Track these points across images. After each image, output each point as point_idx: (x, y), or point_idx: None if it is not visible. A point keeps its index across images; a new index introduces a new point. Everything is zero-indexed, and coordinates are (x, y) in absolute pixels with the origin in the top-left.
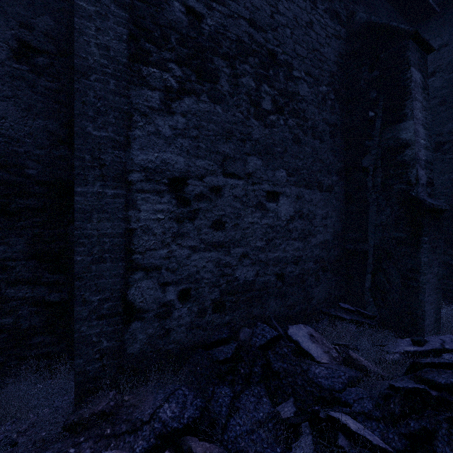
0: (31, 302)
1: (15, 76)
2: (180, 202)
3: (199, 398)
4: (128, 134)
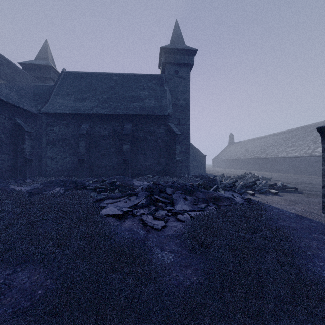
0: None
1: None
2: None
3: None
4: None
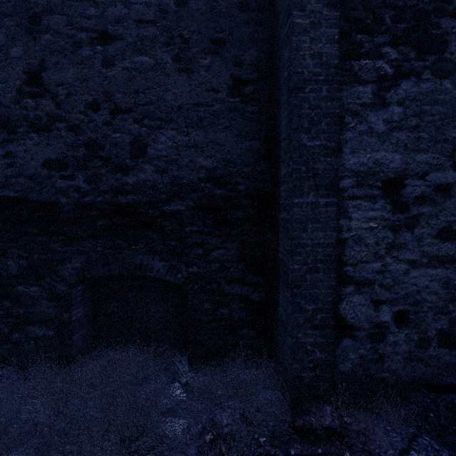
0: (240, 299)
1: (231, 108)
2: (395, 208)
3: None
4: (339, 139)
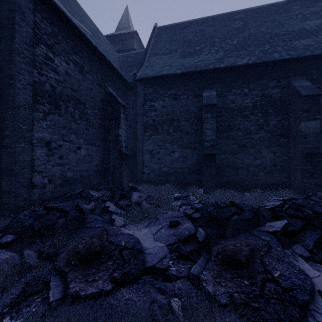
0: None
1: None
2: (49, 150)
3: (64, 203)
4: (32, 127)
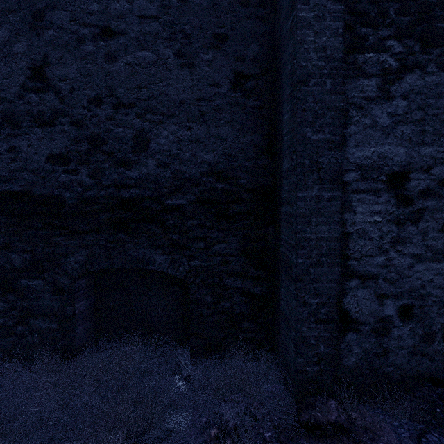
0: (241, 292)
1: (233, 103)
2: (399, 201)
3: None
4: (343, 132)
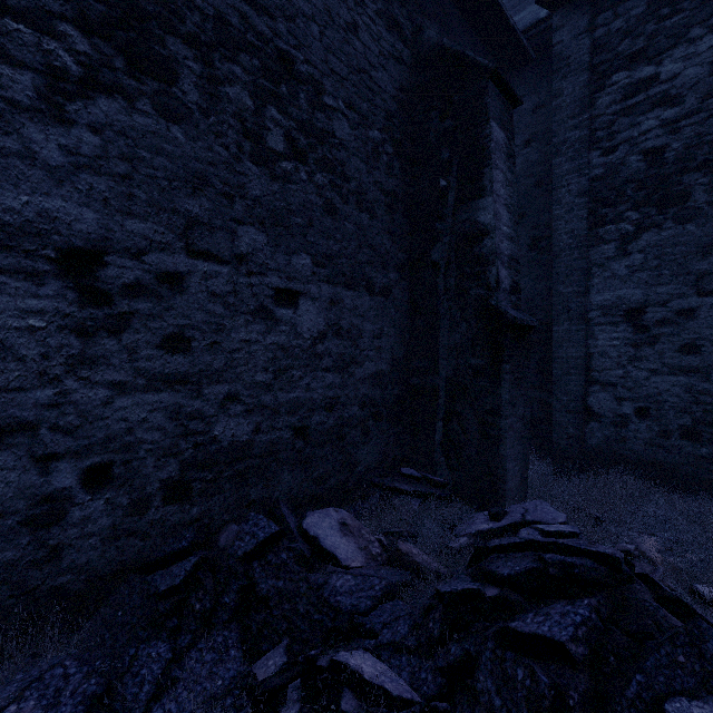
0: None
1: None
2: (86, 298)
3: (97, 677)
4: None
